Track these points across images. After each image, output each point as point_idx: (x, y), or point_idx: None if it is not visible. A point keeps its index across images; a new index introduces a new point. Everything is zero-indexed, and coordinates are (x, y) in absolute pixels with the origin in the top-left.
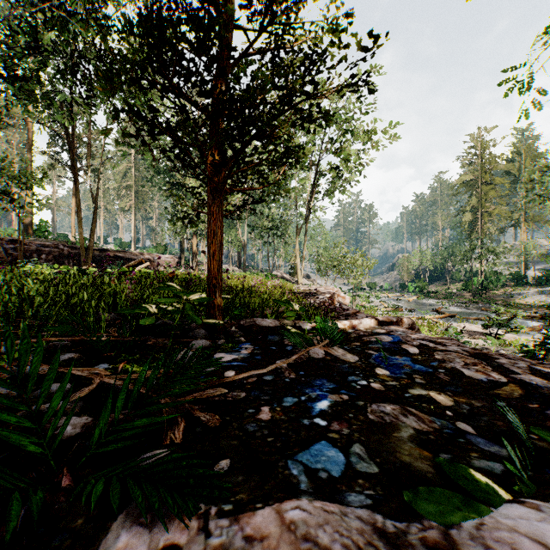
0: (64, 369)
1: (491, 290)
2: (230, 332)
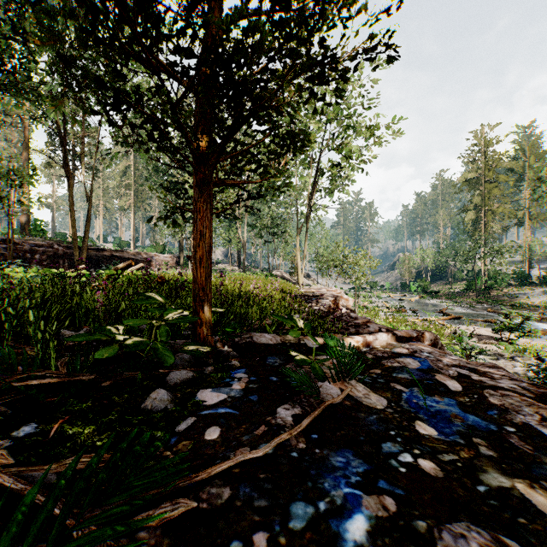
0: None
1: (494, 289)
2: (222, 352)
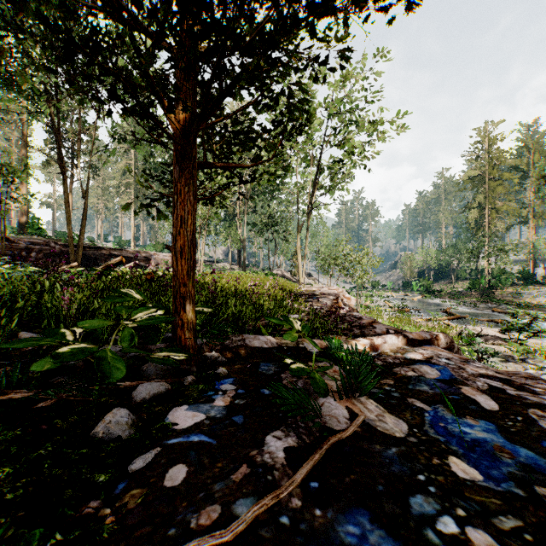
0: None
1: (498, 289)
2: (208, 358)
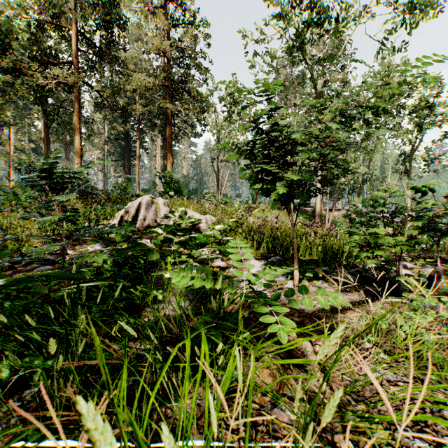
0: None
1: None
2: None
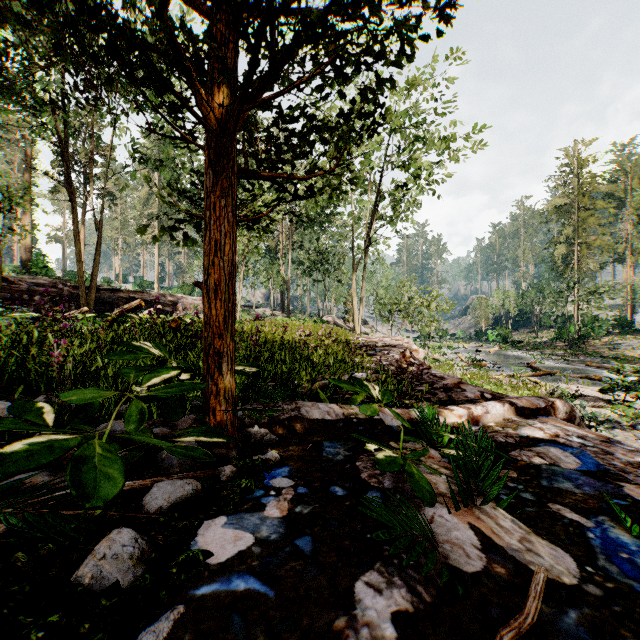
0: None
1: (590, 338)
2: (252, 435)
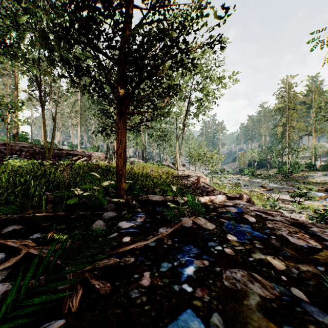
0: (3, 241)
1: (294, 173)
2: (132, 204)
